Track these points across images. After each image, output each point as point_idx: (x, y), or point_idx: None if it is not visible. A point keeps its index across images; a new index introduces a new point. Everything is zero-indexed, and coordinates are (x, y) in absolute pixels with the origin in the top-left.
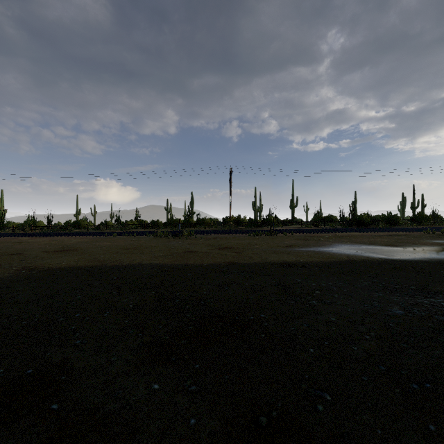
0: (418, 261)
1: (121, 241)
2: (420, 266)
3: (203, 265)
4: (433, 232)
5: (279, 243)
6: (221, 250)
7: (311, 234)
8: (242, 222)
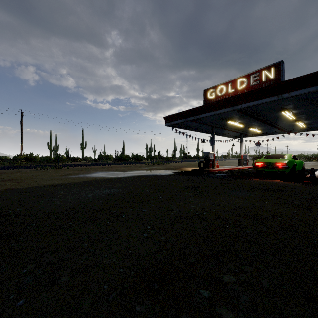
0: (125, 177)
1: None
2: (123, 179)
3: None
4: (148, 164)
5: (60, 173)
6: (3, 181)
7: (87, 167)
8: (34, 159)
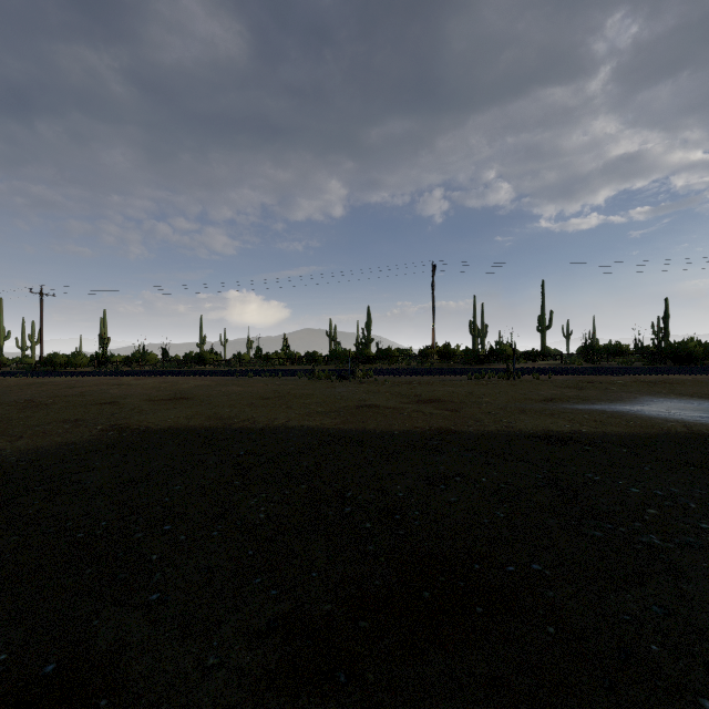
0: None
1: (259, 385)
2: None
3: (392, 433)
4: None
5: (529, 393)
6: (422, 404)
7: (586, 378)
8: (453, 355)
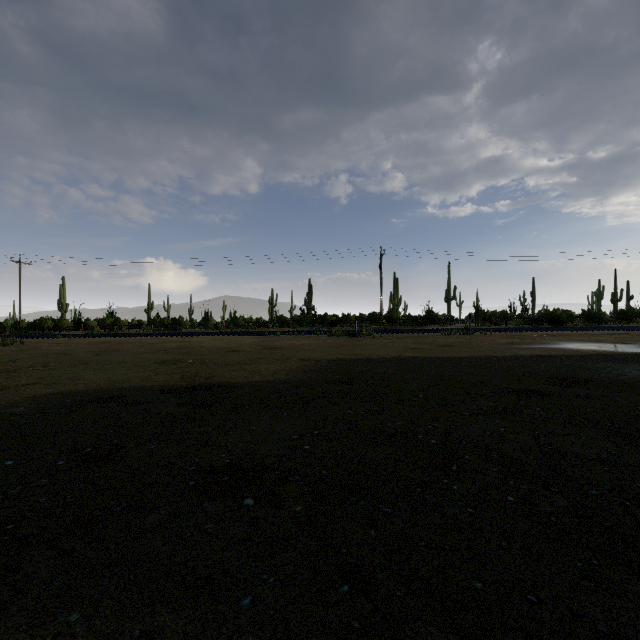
0: None
1: (303, 340)
2: None
3: (465, 357)
4: None
5: (494, 341)
6: (444, 347)
7: (511, 333)
8: (399, 319)
